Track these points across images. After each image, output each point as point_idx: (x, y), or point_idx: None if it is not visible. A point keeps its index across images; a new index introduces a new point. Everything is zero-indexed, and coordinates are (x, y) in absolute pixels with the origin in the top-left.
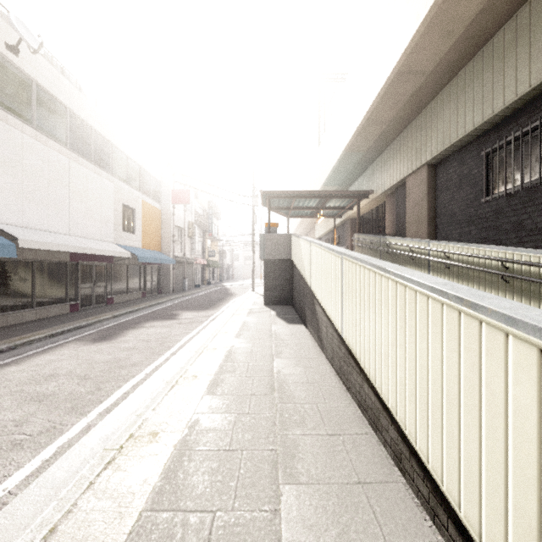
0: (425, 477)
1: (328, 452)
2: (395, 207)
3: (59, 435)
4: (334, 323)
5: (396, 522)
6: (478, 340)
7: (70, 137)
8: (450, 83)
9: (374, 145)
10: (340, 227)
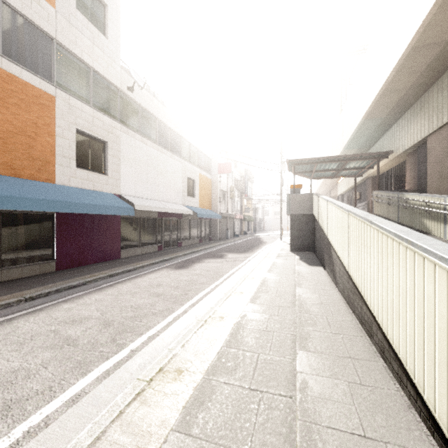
0: (396, 358)
1: (330, 341)
2: (416, 164)
3: (172, 313)
4: (343, 262)
5: (371, 378)
6: (414, 263)
7: (158, 137)
8: None
9: (393, 110)
10: (362, 184)
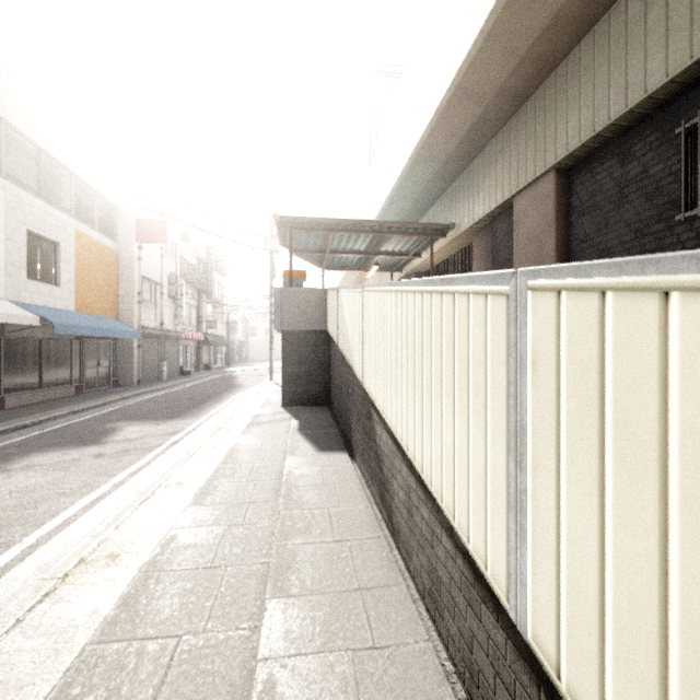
0: None
1: None
2: (489, 248)
3: None
4: (460, 527)
5: None
6: None
7: None
8: (608, 12)
9: (460, 147)
10: None
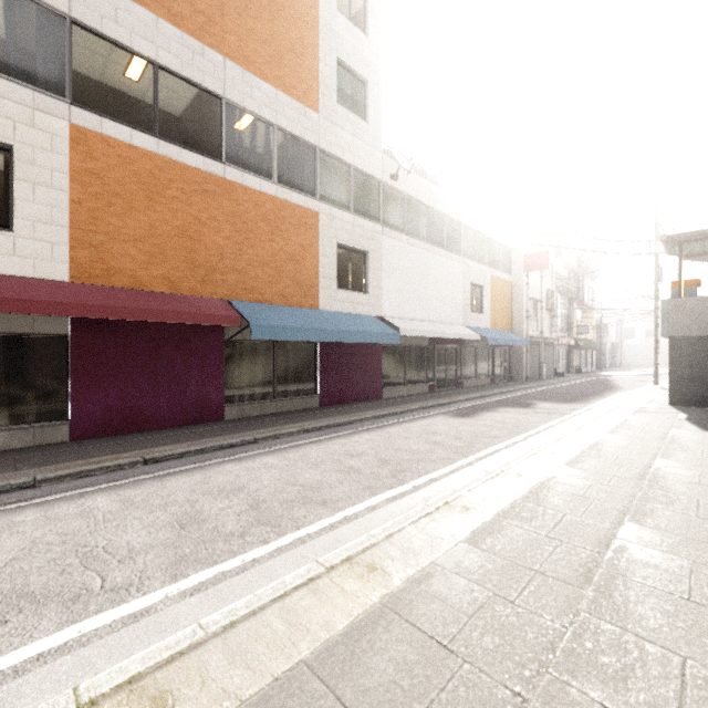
0: None
1: (688, 524)
2: None
3: (454, 463)
4: None
5: None
6: None
7: (428, 231)
8: None
9: None
10: None
